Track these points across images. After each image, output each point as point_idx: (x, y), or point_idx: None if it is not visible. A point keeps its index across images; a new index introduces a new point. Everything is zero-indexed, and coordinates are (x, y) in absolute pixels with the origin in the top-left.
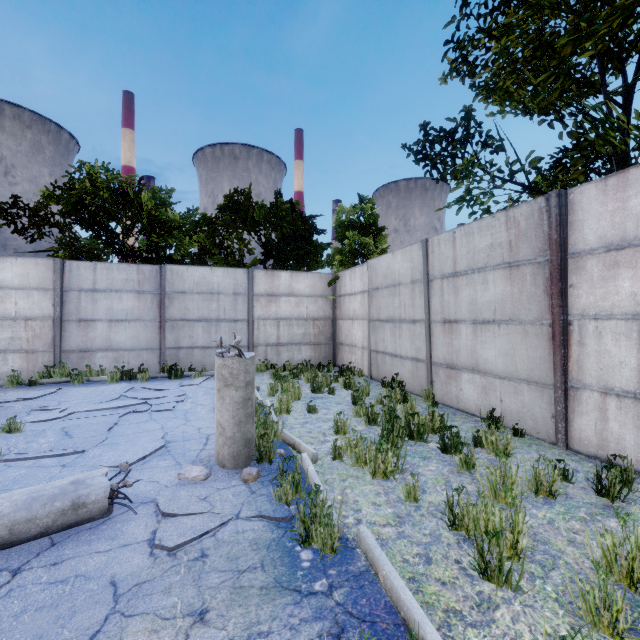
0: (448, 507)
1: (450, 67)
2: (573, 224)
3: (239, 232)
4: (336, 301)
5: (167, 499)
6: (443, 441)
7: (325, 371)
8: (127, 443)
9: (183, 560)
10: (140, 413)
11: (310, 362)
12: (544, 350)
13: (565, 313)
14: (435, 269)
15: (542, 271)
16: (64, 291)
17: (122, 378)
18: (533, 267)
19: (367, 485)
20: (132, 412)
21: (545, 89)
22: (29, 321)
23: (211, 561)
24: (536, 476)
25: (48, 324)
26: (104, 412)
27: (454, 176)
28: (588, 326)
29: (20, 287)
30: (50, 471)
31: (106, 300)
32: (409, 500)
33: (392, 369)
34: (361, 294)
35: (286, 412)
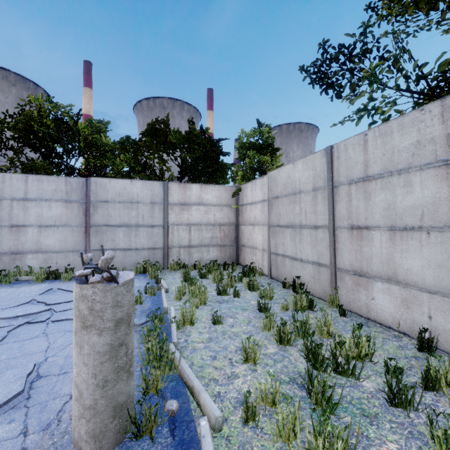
0: None
1: None
2: None
3: (160, 154)
4: (239, 209)
5: None
6: (391, 389)
7: (230, 269)
8: None
9: None
10: (37, 324)
11: (217, 261)
12: None
13: None
14: (341, 175)
15: None
16: None
17: (48, 277)
18: None
19: None
20: (29, 323)
21: None
22: None
23: None
24: None
25: None
26: None
27: (352, 89)
28: None
29: None
30: None
31: (36, 208)
32: None
33: (292, 271)
34: (261, 203)
35: (190, 323)
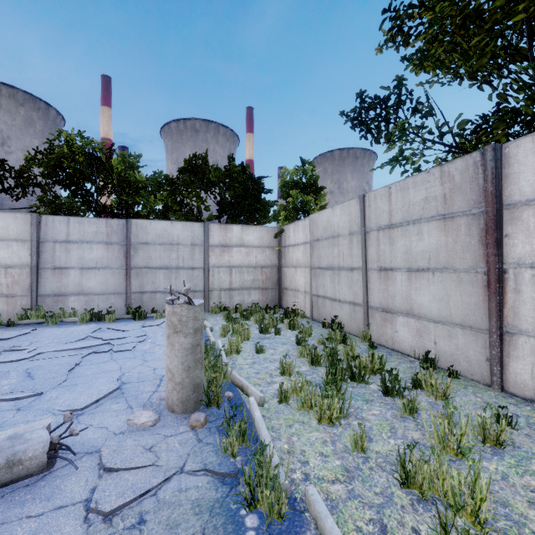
0: (400, 464)
1: (386, 35)
2: (508, 177)
3: (197, 191)
4: (281, 251)
5: (111, 450)
6: (384, 384)
7: (272, 313)
8: (84, 385)
9: (118, 528)
10: (102, 353)
11: (258, 304)
12: (479, 297)
13: (500, 262)
14: (372, 222)
15: (477, 222)
16: (40, 242)
17: (92, 319)
18: (468, 218)
19: (313, 432)
20: (95, 352)
21: (476, 53)
22: (9, 269)
23: (148, 529)
24: (483, 425)
25: (26, 271)
26: (69, 352)
27: (387, 139)
28: (524, 274)
29: (1, 238)
30: (4, 415)
31: (78, 250)
32: (356, 450)
33: (331, 312)
34: (303, 245)
35: (236, 352)
